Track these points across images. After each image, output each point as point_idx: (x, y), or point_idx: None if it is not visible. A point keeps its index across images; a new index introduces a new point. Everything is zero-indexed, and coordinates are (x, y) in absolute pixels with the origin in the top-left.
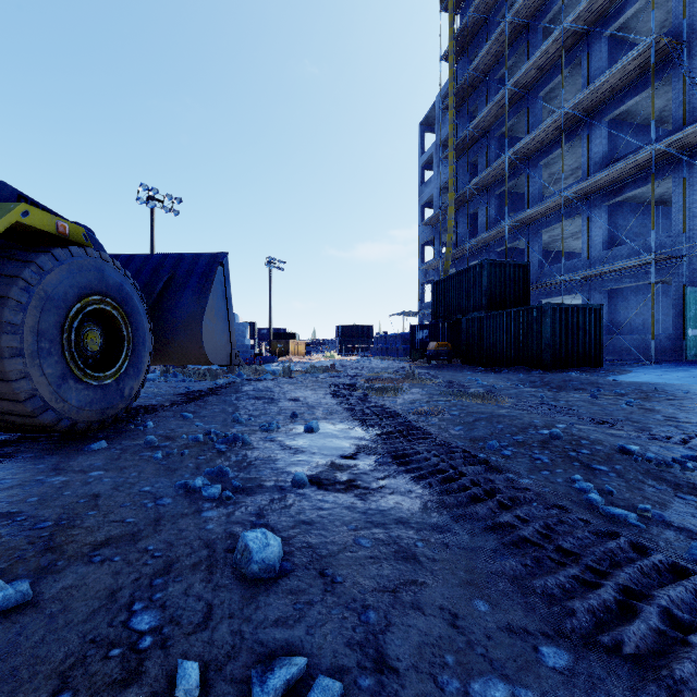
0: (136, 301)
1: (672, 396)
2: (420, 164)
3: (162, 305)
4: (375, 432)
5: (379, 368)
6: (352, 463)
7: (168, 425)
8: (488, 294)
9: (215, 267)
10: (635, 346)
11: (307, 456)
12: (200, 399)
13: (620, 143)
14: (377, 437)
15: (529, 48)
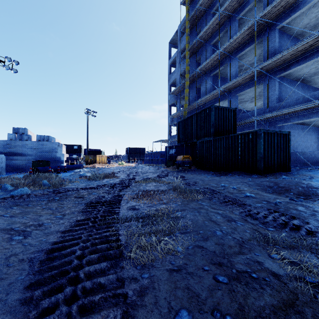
0: None
1: None
2: (169, 63)
3: None
4: None
5: (147, 173)
6: None
7: None
8: (214, 126)
9: None
10: (298, 158)
11: None
12: None
13: (283, 44)
14: None
15: None
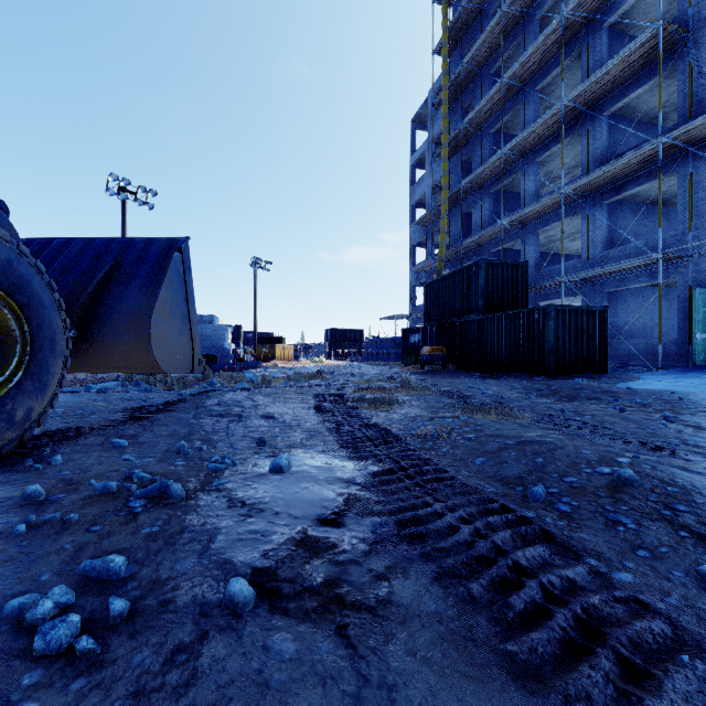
0: (38, 288)
1: (703, 408)
2: (412, 163)
3: (101, 299)
4: (368, 469)
5: (370, 374)
6: (334, 536)
7: (84, 459)
8: (485, 295)
9: (171, 254)
10: (638, 351)
11: (266, 522)
12: (147, 417)
13: (620, 139)
14: (372, 480)
15: (526, 40)
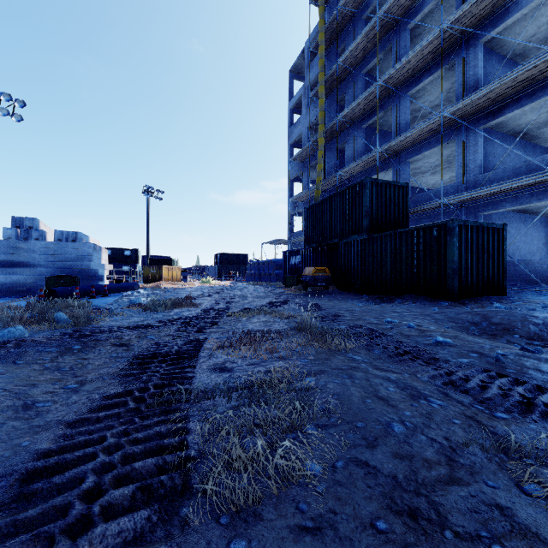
0: None
1: None
2: (290, 107)
3: None
4: None
5: (251, 298)
6: None
7: None
8: (369, 215)
9: None
10: (517, 272)
11: None
12: None
13: (489, 71)
14: None
15: None
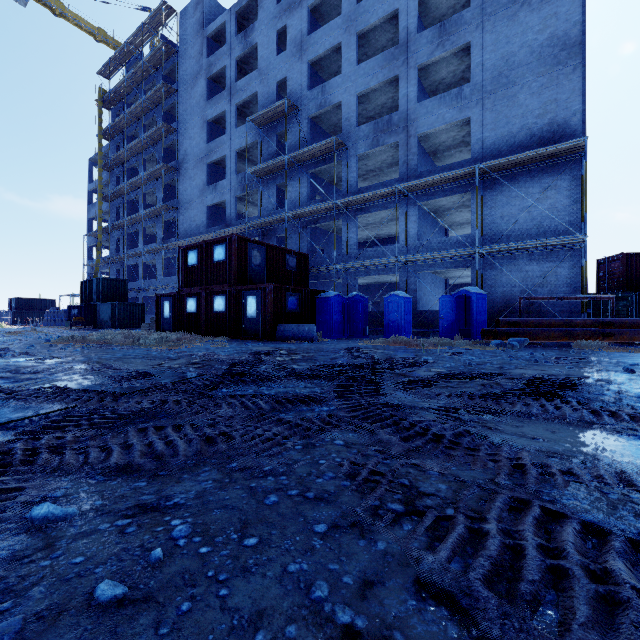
0: None
1: None
2: (89, 189)
3: None
4: None
5: None
6: None
7: None
8: (103, 294)
9: None
10: None
11: None
12: None
13: (173, 231)
14: None
15: (141, 166)
